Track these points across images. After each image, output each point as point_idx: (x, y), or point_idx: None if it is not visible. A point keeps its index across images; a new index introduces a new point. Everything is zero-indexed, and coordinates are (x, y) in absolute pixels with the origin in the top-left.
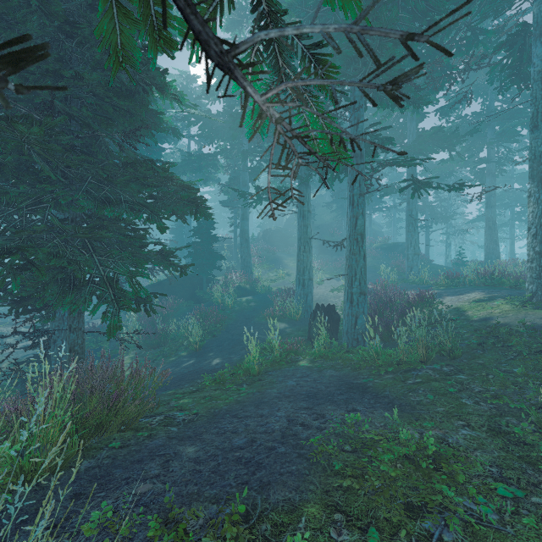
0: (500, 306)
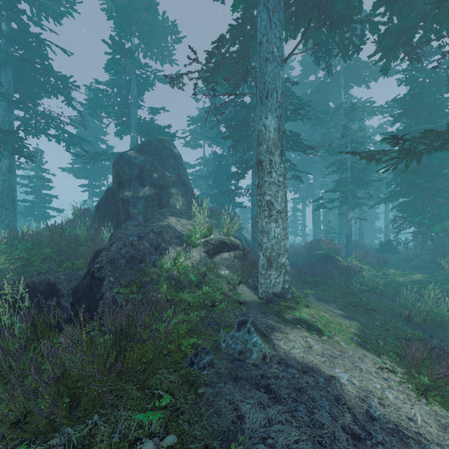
0: (313, 312)
